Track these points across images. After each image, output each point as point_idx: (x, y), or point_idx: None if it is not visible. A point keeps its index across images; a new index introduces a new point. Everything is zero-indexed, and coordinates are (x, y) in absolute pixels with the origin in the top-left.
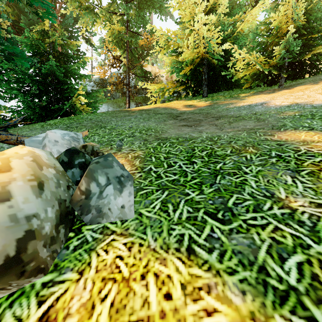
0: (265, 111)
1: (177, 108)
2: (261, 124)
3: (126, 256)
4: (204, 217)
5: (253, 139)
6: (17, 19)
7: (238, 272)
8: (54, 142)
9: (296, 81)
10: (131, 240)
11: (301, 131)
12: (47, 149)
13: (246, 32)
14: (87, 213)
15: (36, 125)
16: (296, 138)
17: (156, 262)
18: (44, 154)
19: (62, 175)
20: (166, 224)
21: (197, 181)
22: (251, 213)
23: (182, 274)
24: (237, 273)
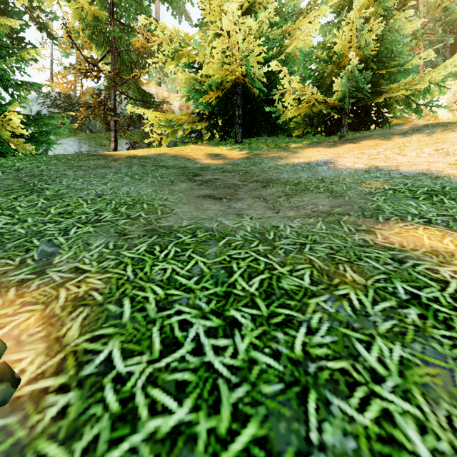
0: (337, 178)
1: (196, 158)
2: (340, 202)
3: None
4: None
5: (342, 241)
6: None
7: None
8: None
9: (360, 132)
10: None
11: (414, 224)
12: None
13: (299, 53)
14: None
15: None
16: (417, 243)
17: None
18: None
19: None
20: None
21: (252, 436)
22: None
23: None
24: None
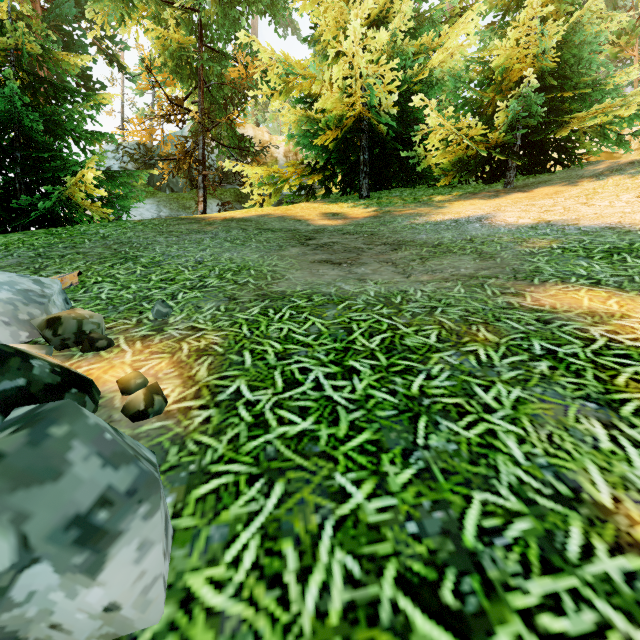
0: (491, 237)
1: (309, 219)
2: (489, 264)
3: None
4: (401, 605)
5: (481, 304)
6: None
7: None
8: None
9: (534, 177)
10: None
11: (576, 286)
12: None
13: (445, 73)
14: None
15: None
16: (573, 305)
17: None
18: None
19: None
20: None
21: (366, 439)
22: (540, 577)
23: None
24: None
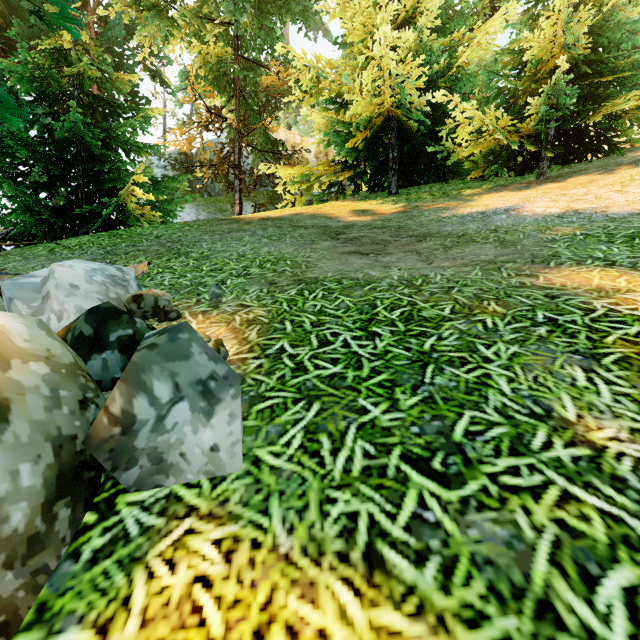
0: (516, 226)
1: (339, 216)
2: (509, 251)
3: (219, 577)
4: (402, 468)
5: (495, 284)
6: (4, 25)
7: (488, 619)
8: (69, 289)
9: (570, 166)
10: (232, 532)
11: (590, 267)
12: (53, 304)
13: (474, 68)
14: (128, 465)
15: (39, 247)
16: (583, 283)
17: (292, 593)
18: (20, 326)
19: (67, 376)
20: (316, 486)
21: (383, 378)
22: (507, 458)
23: (356, 629)
24: (486, 623)
